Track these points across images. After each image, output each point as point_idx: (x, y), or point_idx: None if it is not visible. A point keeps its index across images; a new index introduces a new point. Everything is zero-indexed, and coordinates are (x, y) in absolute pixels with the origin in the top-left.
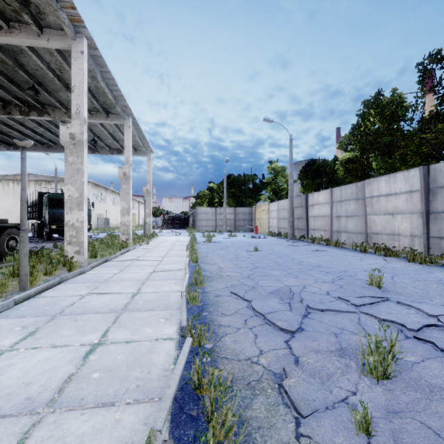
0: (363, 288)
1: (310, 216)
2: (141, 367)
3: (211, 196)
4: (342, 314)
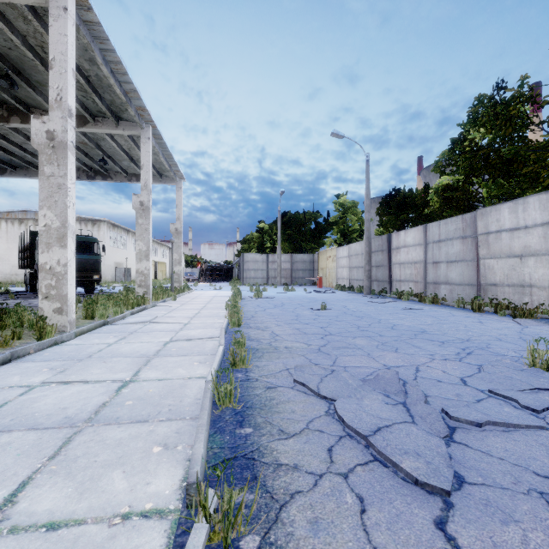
0: (523, 373)
1: (394, 262)
2: None
3: (262, 240)
4: (520, 433)
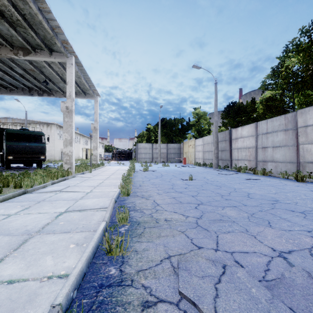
0: None
1: (233, 148)
2: None
3: (149, 135)
4: None
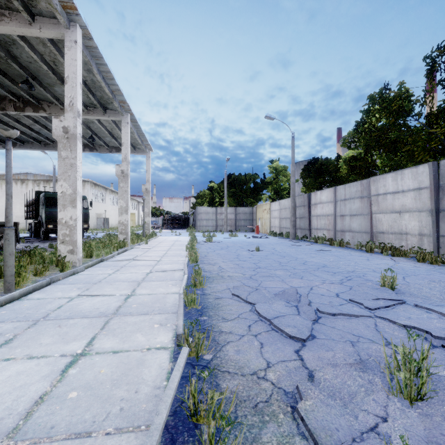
0: (375, 290)
1: (313, 215)
2: (128, 384)
3: (212, 196)
4: (356, 319)
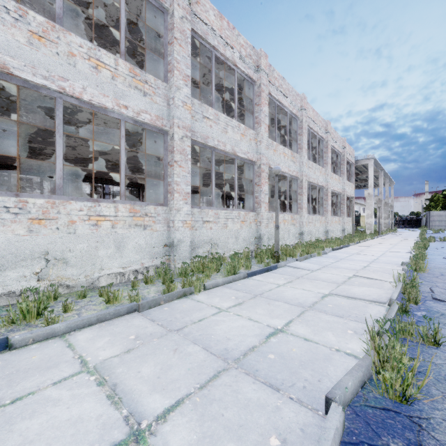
0: None
1: None
2: (414, 238)
3: (445, 202)
4: None
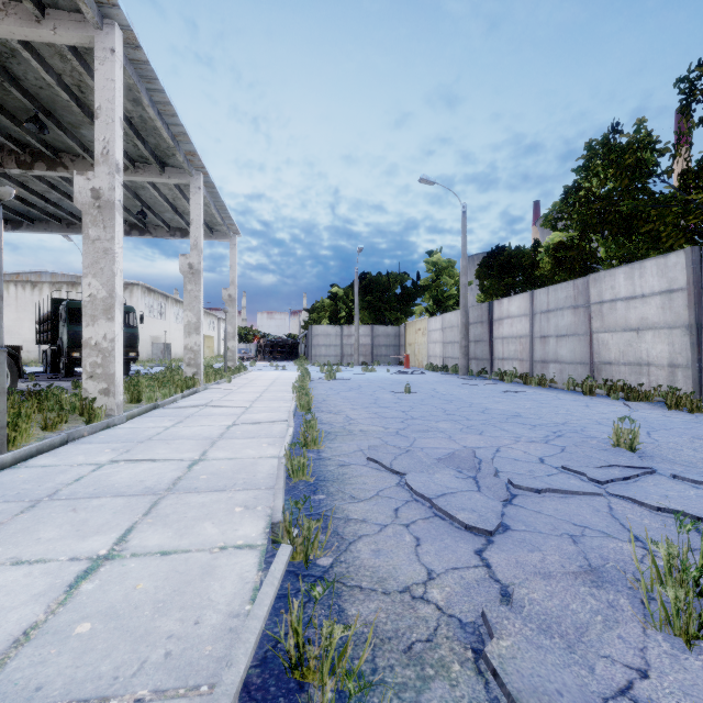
0: (605, 452)
1: (496, 337)
2: (184, 608)
3: (335, 308)
4: (576, 498)
